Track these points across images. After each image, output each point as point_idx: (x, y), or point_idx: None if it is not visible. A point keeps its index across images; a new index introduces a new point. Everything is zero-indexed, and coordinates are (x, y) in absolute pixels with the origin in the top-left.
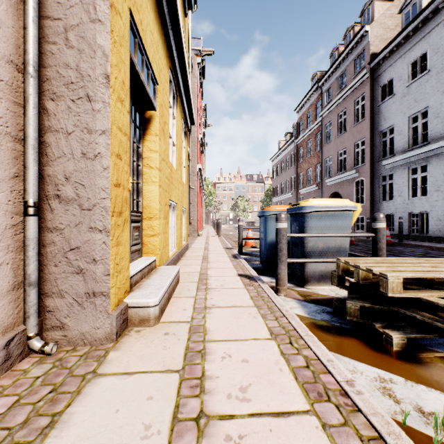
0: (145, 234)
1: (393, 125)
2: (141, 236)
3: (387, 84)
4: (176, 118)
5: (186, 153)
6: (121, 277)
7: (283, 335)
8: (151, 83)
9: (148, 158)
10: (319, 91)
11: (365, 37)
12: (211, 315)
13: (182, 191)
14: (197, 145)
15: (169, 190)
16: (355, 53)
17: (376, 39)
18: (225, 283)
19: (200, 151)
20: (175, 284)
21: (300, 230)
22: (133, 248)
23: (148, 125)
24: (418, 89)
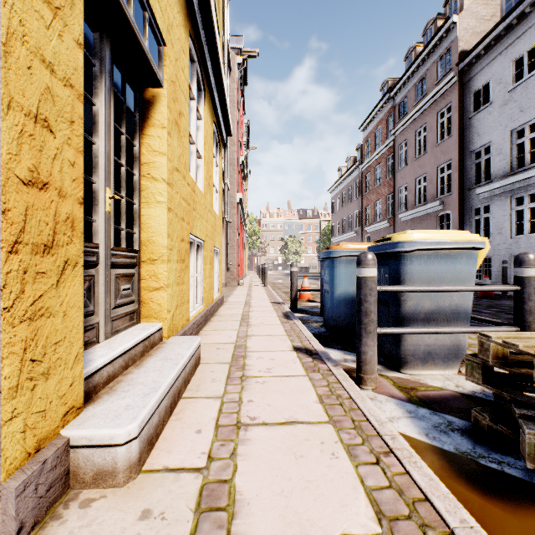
0: (144, 287)
1: (490, 143)
2: (137, 289)
3: (482, 90)
4: (203, 119)
5: (220, 174)
6: (49, 385)
7: (406, 521)
8: (154, 42)
9: (150, 164)
10: (391, 103)
11: (452, 31)
12: (247, 448)
13: (214, 225)
14: (237, 169)
15: (189, 219)
16: (439, 52)
17: (466, 32)
18: (273, 365)
19: (241, 178)
20: (190, 370)
21: (392, 280)
22: (119, 310)
23: (150, 110)
24: (525, 94)
